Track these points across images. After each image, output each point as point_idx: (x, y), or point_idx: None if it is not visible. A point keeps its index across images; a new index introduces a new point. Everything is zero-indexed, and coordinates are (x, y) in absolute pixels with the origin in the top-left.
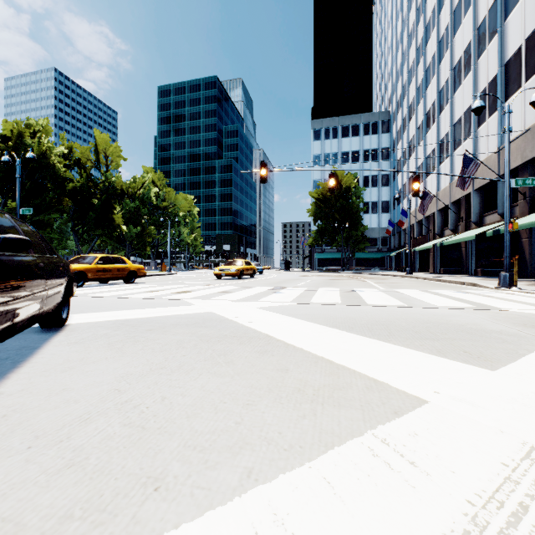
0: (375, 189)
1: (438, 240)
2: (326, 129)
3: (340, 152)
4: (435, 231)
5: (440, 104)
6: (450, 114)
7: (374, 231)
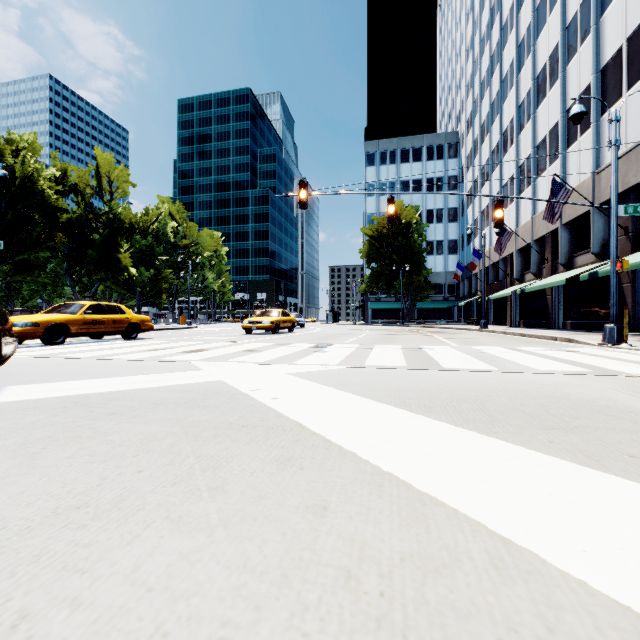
0: (441, 225)
1: (518, 286)
2: (382, 153)
3: (399, 181)
4: (513, 276)
5: (519, 122)
6: (532, 134)
7: (440, 275)
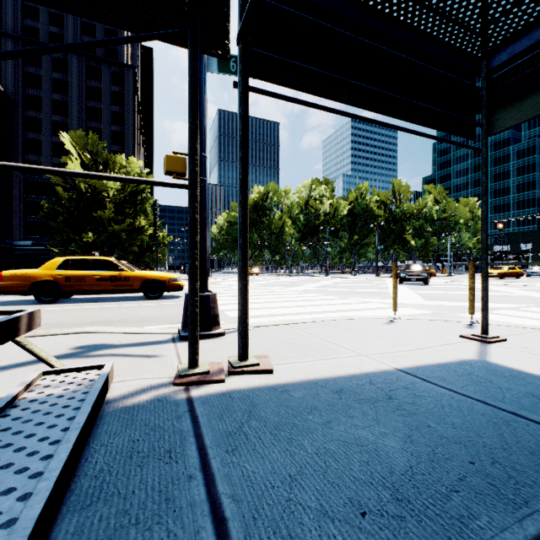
0: None
1: None
2: None
3: None
4: None
5: None
6: None
7: None
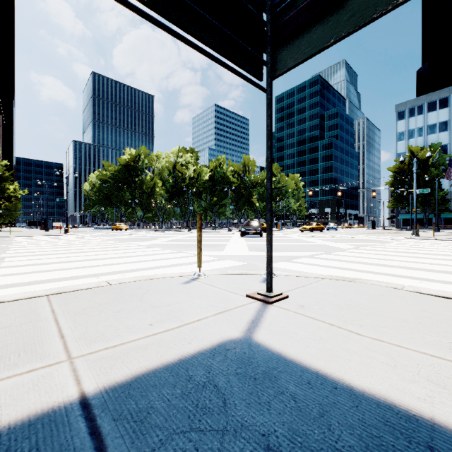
0: None
1: None
2: (410, 109)
3: (426, 125)
4: None
5: None
6: None
7: None
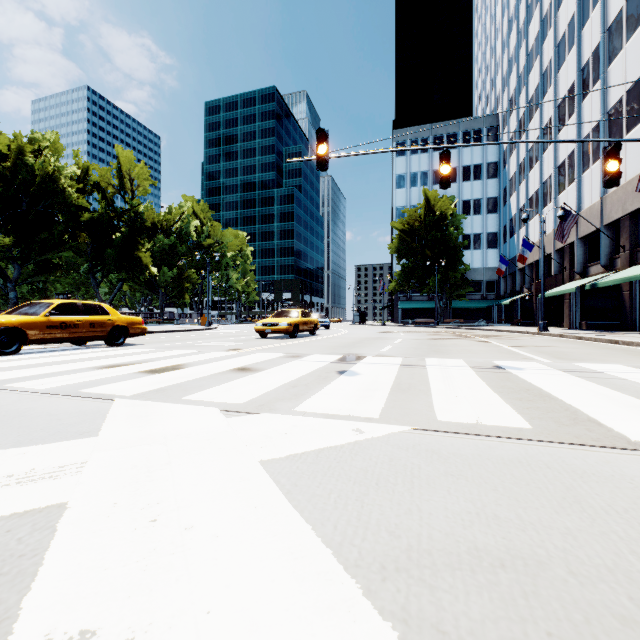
0: (479, 217)
1: (581, 281)
2: (413, 141)
3: (431, 170)
4: (572, 270)
5: (582, 88)
6: (601, 98)
7: (477, 272)
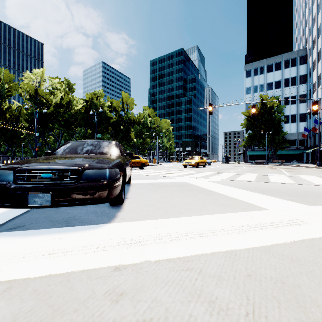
0: (294, 105)
1: None
2: (255, 69)
3: (265, 83)
4: None
5: None
6: None
7: (293, 135)
